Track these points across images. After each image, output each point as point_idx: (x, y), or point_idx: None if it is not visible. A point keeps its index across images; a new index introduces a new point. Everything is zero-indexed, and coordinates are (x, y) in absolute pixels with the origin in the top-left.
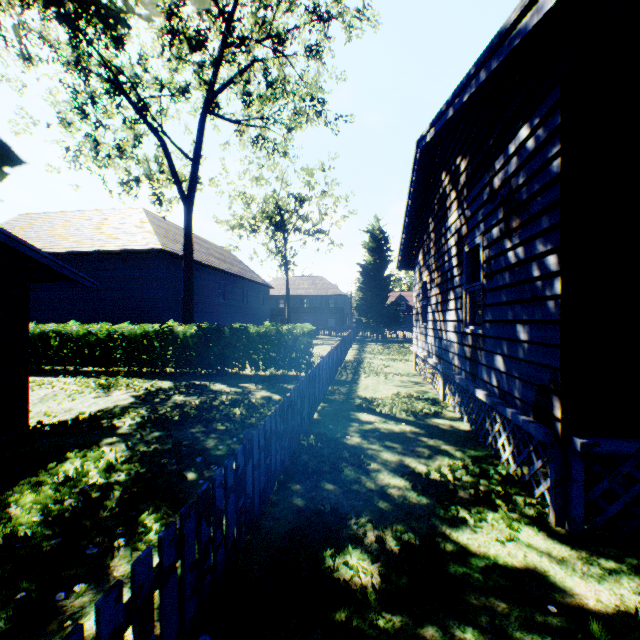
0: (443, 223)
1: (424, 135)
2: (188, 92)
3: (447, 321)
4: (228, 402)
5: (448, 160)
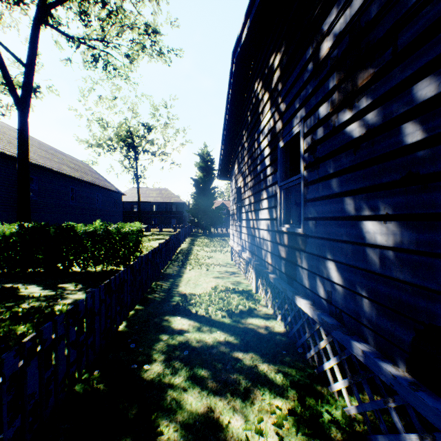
0: (256, 129)
1: (239, 36)
2: (23, 1)
3: (260, 220)
4: (23, 313)
5: (261, 67)
